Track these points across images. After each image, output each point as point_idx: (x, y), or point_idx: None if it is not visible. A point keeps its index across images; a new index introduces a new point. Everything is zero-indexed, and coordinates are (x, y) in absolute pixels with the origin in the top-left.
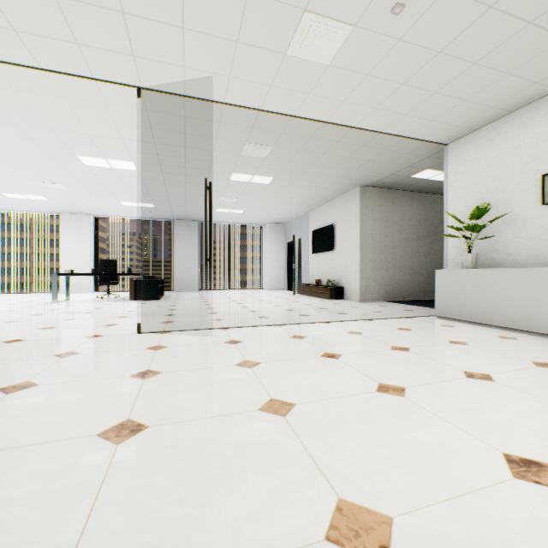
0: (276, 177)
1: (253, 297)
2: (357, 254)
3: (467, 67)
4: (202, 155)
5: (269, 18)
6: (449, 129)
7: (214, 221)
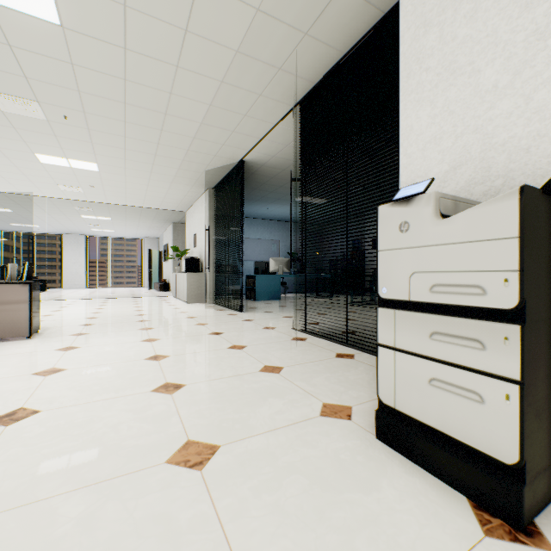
0: (112, 218)
1: (112, 291)
2: (172, 264)
3: (144, 196)
4: (53, 209)
5: (45, 184)
6: (176, 208)
7: (99, 235)
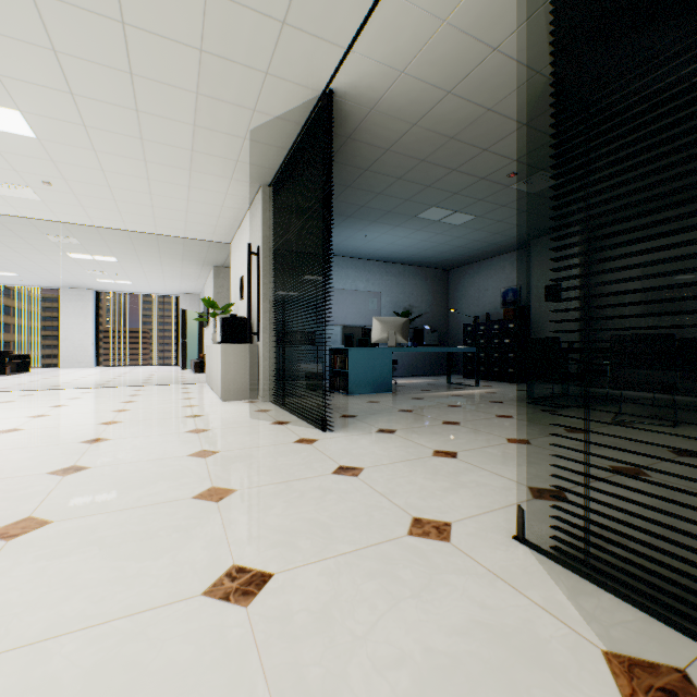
0: (118, 257)
1: (125, 372)
2: (213, 330)
3: (151, 207)
4: (14, 240)
5: None
6: (212, 235)
7: (113, 290)
